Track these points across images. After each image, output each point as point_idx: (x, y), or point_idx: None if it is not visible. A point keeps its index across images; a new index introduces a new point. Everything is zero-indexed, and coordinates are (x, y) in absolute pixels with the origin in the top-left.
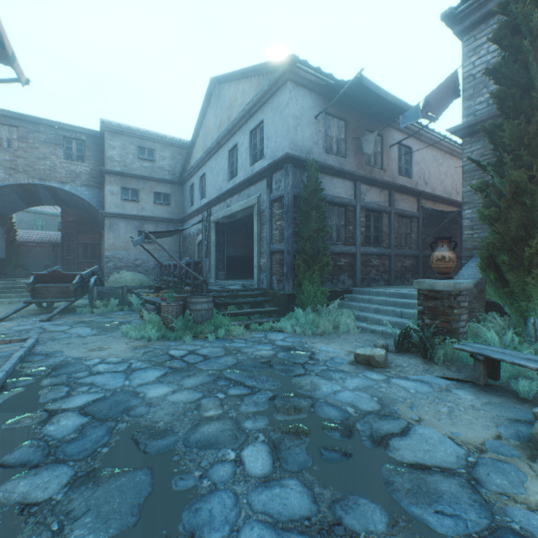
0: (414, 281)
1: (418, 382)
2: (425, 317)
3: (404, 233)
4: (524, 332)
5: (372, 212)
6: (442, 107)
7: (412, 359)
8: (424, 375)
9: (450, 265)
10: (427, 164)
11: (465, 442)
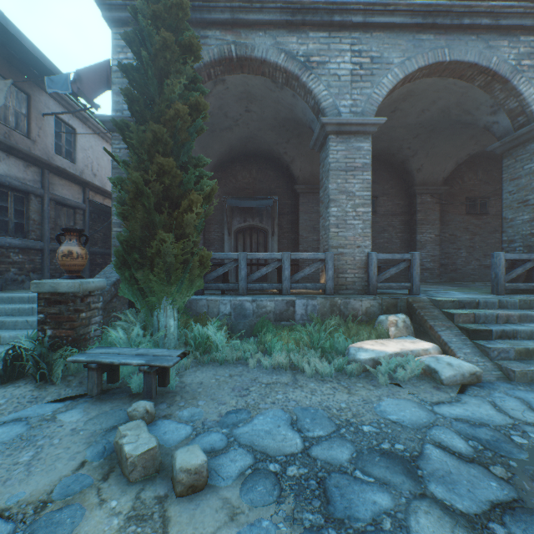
0: (32, 282)
1: (10, 425)
2: (48, 327)
3: (67, 225)
4: (152, 324)
5: (13, 190)
6: (96, 91)
7: (20, 388)
8: (29, 407)
9: (81, 262)
10: (97, 155)
11: (23, 506)
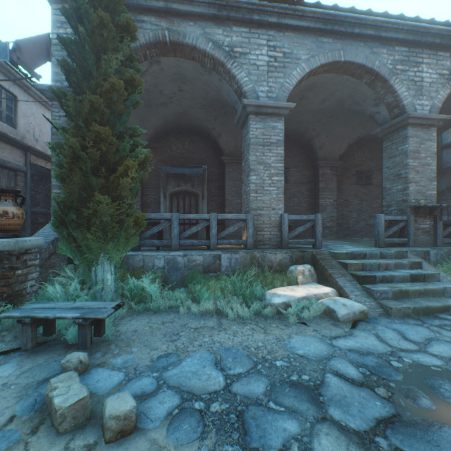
0: None
1: None
2: None
3: (8, 186)
4: (90, 279)
5: None
6: (36, 61)
7: None
8: None
9: (17, 221)
10: (39, 121)
11: None
